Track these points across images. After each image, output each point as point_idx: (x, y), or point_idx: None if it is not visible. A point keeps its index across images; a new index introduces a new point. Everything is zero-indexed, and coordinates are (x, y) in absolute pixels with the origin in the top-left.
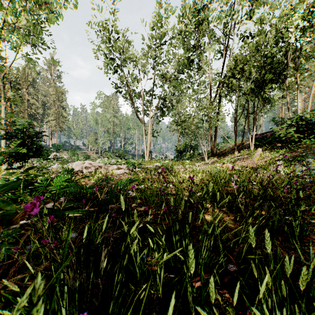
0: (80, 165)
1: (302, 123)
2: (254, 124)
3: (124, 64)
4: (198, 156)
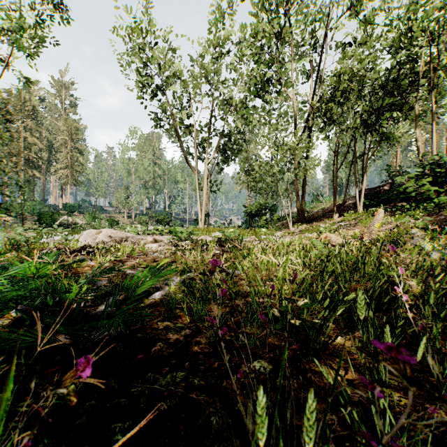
0: (93, 235)
1: (443, 171)
2: (364, 174)
3: (168, 85)
4: (277, 222)
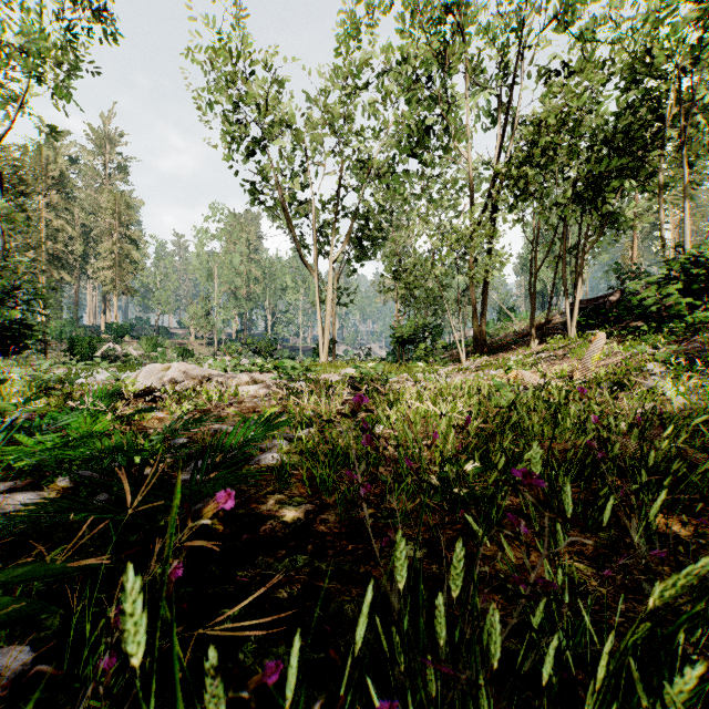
0: (159, 373)
1: (700, 272)
2: (578, 277)
3: (272, 137)
4: (443, 352)
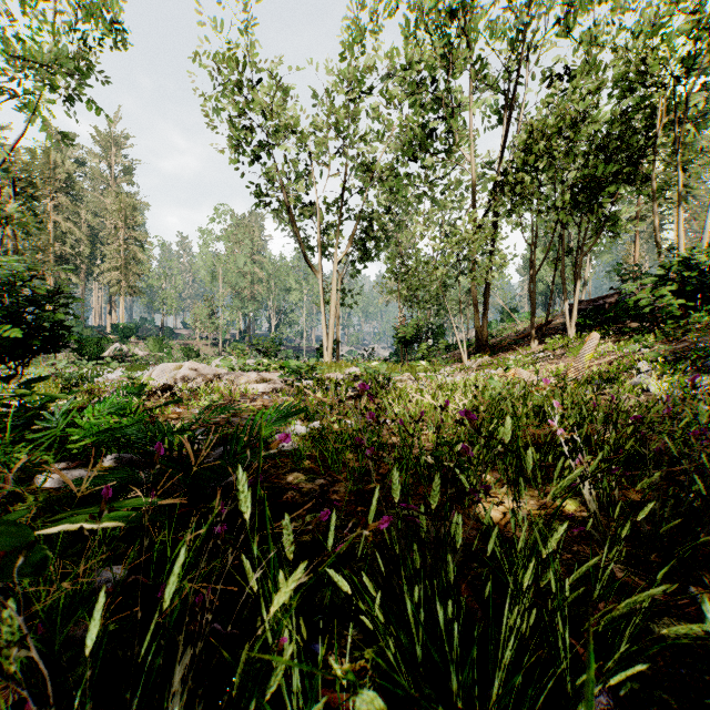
0: (171, 372)
1: (692, 275)
2: (577, 278)
3: (277, 141)
4: (445, 352)
